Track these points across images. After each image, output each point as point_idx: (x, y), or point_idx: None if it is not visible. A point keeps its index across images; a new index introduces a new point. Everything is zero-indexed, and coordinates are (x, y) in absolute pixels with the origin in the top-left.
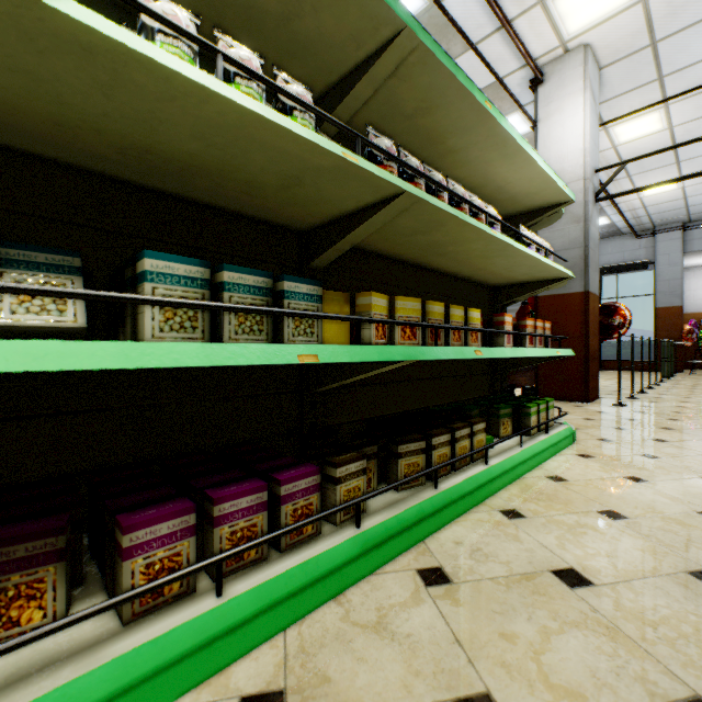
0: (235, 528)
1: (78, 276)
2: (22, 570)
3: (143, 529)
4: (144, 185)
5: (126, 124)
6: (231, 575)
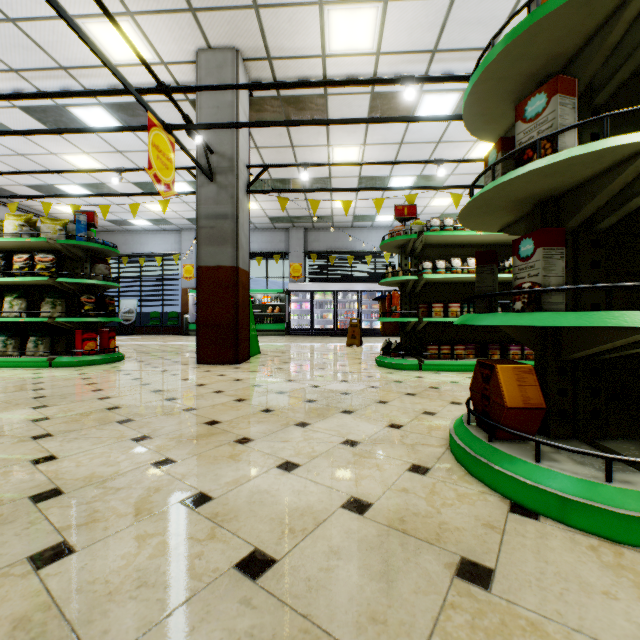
0: (527, 352)
1: (499, 307)
2: (494, 350)
3: (512, 347)
4: (502, 282)
5: (506, 279)
6: (527, 360)
